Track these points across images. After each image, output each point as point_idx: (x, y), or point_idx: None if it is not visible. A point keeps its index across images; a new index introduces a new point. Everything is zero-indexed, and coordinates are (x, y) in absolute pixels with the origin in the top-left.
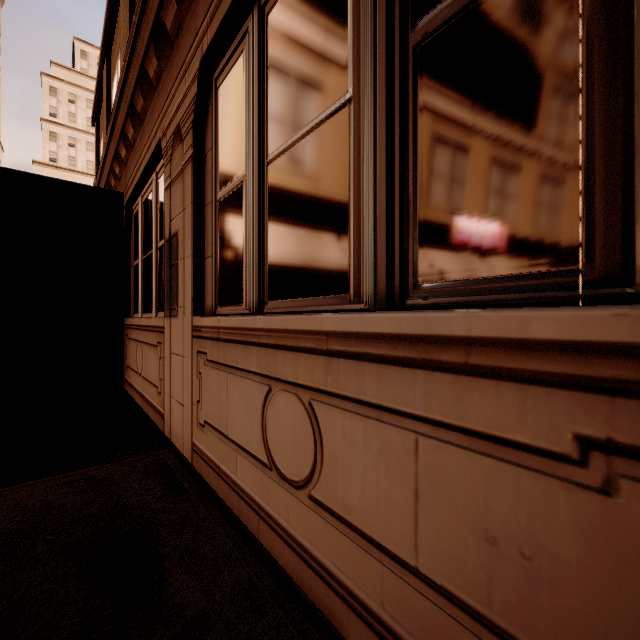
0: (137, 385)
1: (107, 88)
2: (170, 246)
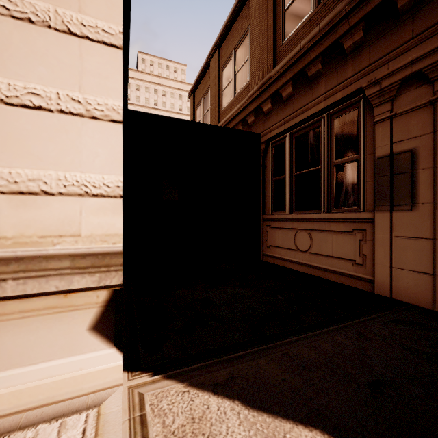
0: (296, 258)
1: (217, 71)
2: (391, 161)
